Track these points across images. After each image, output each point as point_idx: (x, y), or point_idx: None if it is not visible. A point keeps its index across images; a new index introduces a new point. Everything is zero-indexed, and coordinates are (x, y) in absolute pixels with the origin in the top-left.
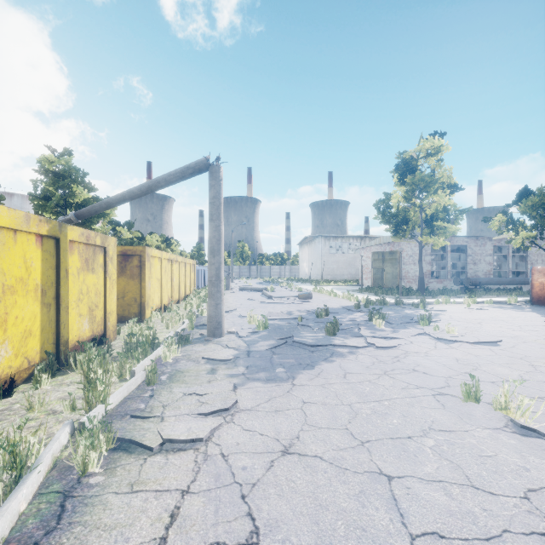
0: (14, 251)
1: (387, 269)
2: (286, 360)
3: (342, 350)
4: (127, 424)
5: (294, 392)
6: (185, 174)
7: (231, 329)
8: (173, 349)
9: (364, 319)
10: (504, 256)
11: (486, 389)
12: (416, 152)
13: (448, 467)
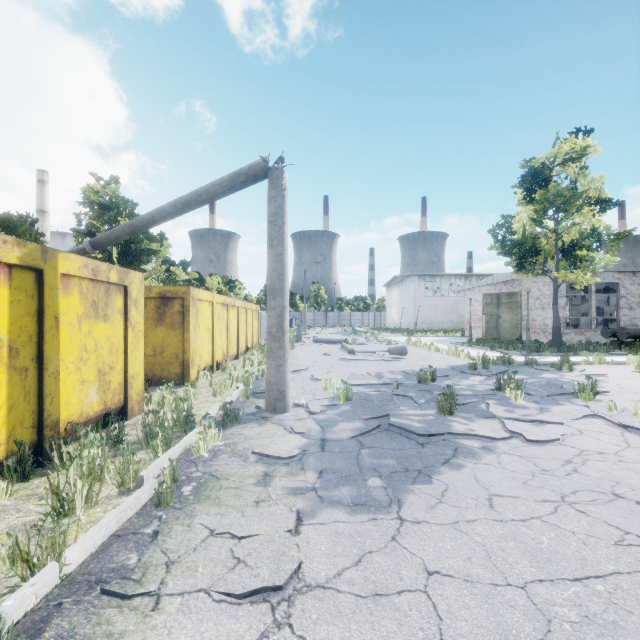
0: None
1: (504, 316)
2: (382, 461)
3: (470, 443)
4: (84, 618)
5: (404, 542)
6: (234, 184)
7: (299, 399)
8: (211, 435)
9: (488, 387)
10: None
11: None
12: (550, 157)
13: None
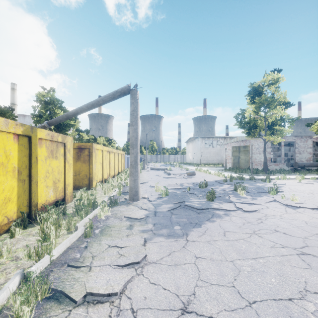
0: None
1: (242, 157)
2: (181, 219)
3: (219, 212)
4: (63, 273)
5: (188, 248)
6: (115, 96)
7: (144, 195)
8: (105, 210)
9: (230, 189)
10: None
11: None
12: (262, 82)
13: None
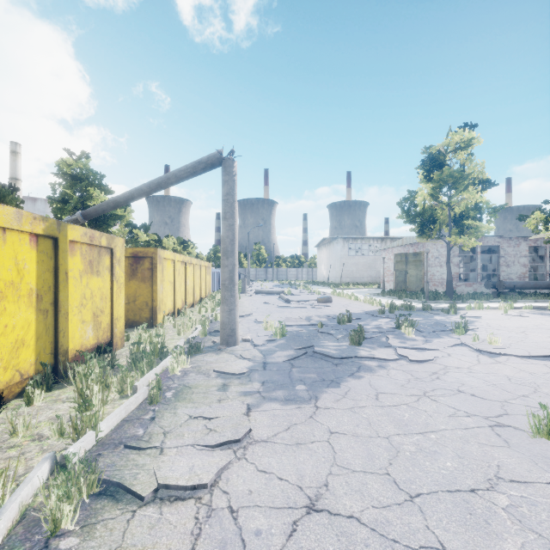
0: (2, 252)
1: (411, 271)
2: (307, 375)
3: (370, 363)
4: (118, 458)
5: (318, 418)
6: (196, 170)
7: (246, 336)
8: (181, 360)
9: (390, 326)
10: (540, 258)
11: None
12: (444, 145)
13: (537, 544)
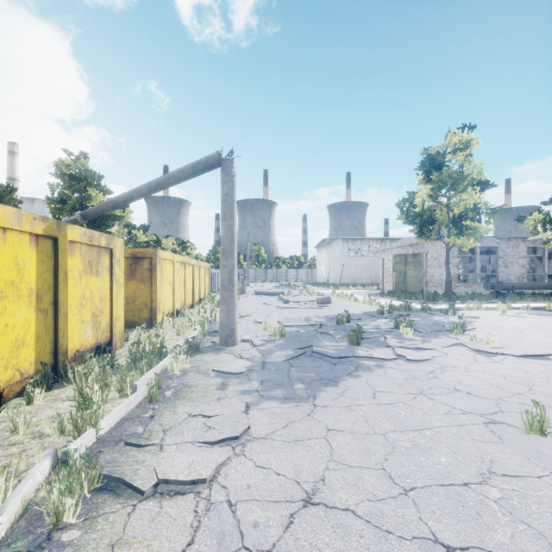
0: (3, 252)
1: (410, 272)
2: (305, 374)
3: (368, 363)
4: (119, 455)
5: (315, 416)
6: (195, 171)
7: (245, 336)
8: (181, 360)
9: (389, 327)
10: (538, 258)
11: (550, 417)
12: (443, 147)
13: (526, 534)
